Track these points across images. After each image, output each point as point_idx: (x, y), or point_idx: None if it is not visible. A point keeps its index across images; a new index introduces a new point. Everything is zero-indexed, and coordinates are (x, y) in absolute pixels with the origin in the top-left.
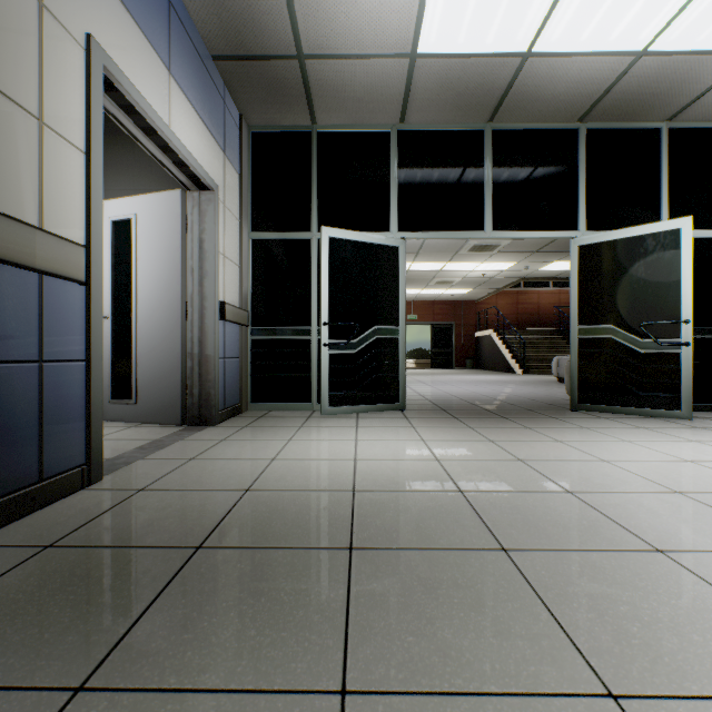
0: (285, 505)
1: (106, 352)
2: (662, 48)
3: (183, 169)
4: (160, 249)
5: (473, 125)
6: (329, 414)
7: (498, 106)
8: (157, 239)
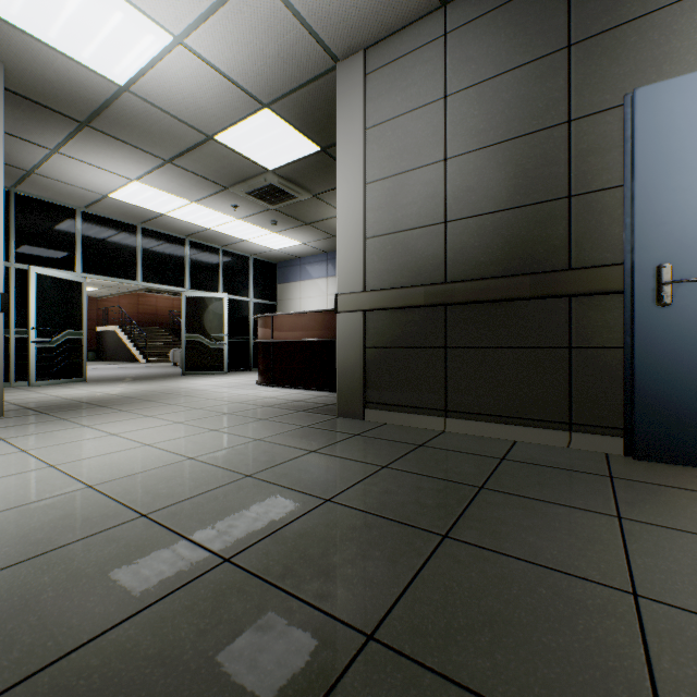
0: (94, 398)
1: None
2: (216, 230)
3: None
4: None
5: (132, 222)
6: (37, 386)
7: (148, 221)
8: None
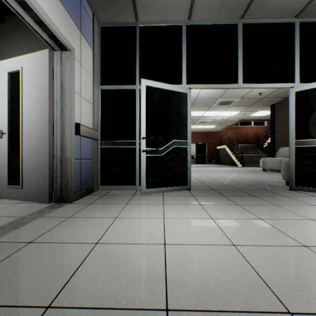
0: None
1: (5, 155)
2: None
3: (44, 29)
4: (36, 89)
5: (231, 20)
6: (146, 193)
7: (249, 5)
8: (34, 82)
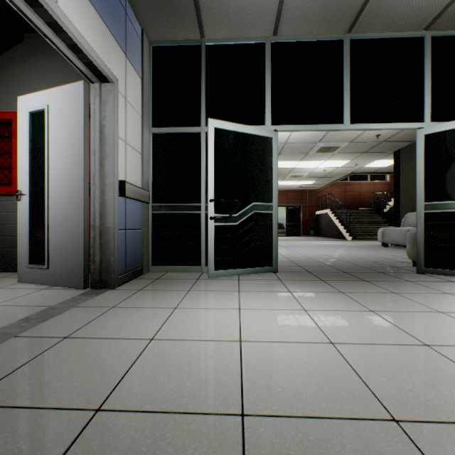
0: None
1: (25, 224)
2: None
3: (79, 55)
4: (67, 134)
5: (334, 35)
6: (215, 276)
7: (358, 15)
8: (64, 126)
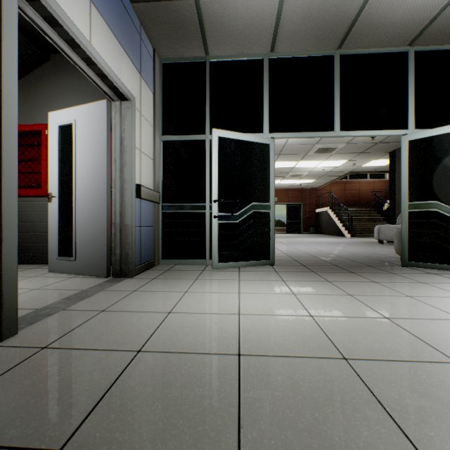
0: (170, 375)
1: (55, 222)
2: None
3: (105, 81)
4: (92, 145)
5: (326, 51)
6: (218, 268)
7: (347, 34)
8: (90, 138)
